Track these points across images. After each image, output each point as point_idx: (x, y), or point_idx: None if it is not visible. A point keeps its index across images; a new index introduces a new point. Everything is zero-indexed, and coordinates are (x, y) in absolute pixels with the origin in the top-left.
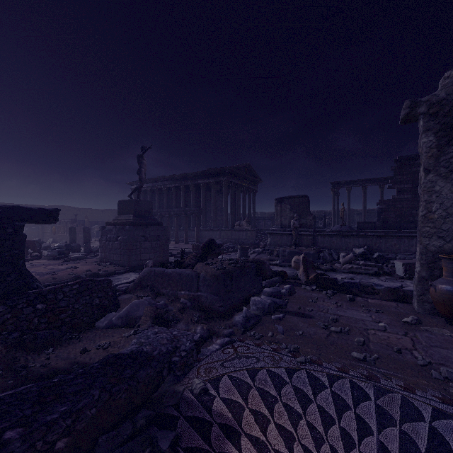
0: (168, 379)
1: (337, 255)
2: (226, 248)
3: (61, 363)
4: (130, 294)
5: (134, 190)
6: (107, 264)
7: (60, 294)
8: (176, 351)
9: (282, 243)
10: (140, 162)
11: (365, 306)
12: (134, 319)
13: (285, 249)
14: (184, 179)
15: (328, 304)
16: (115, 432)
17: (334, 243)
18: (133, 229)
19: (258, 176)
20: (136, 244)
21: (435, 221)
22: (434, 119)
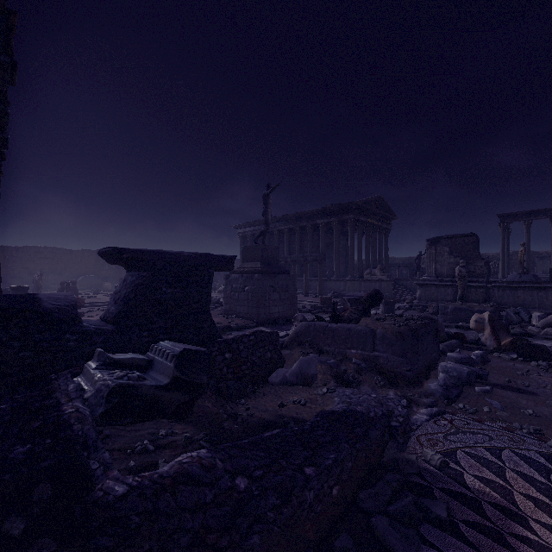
0: (391, 445)
1: (527, 315)
2: None
3: (264, 415)
4: (287, 349)
5: (259, 234)
6: (233, 317)
7: (241, 344)
8: (392, 415)
9: (437, 297)
10: (266, 202)
11: None
12: (310, 377)
13: (447, 305)
14: (299, 219)
15: (548, 378)
16: (374, 490)
17: (520, 299)
18: (262, 278)
19: (392, 211)
20: (265, 295)
21: None
22: None
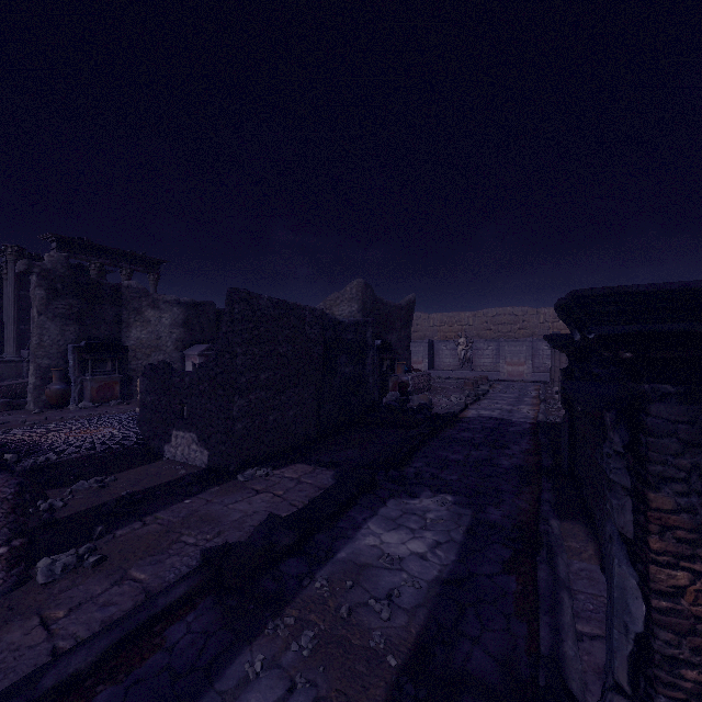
0: None
1: None
2: None
3: None
4: None
5: None
6: None
7: None
8: None
9: None
10: None
11: None
12: None
13: None
14: None
15: None
16: None
17: None
18: None
19: None
20: None
21: (46, 347)
22: (45, 281)
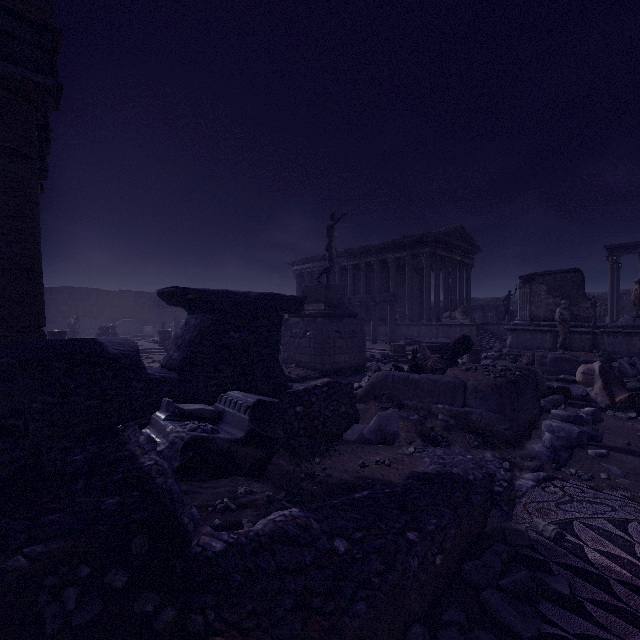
0: (494, 513)
1: None
2: None
3: (343, 476)
4: (360, 404)
5: (322, 272)
6: (292, 366)
7: (313, 396)
8: (494, 479)
9: (532, 345)
10: (330, 234)
11: None
12: (391, 435)
13: (545, 354)
14: (365, 254)
15: None
16: (481, 562)
17: (635, 347)
18: (326, 322)
19: (475, 243)
20: (329, 342)
21: None
22: None
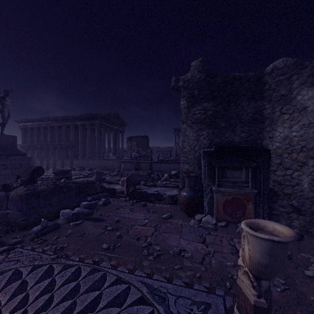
0: None
1: (162, 176)
2: (93, 172)
3: None
4: None
5: None
6: None
7: None
8: None
9: (130, 168)
10: (2, 103)
11: (149, 209)
12: None
13: (129, 172)
14: (65, 120)
15: (126, 209)
16: None
17: (163, 168)
18: None
19: (125, 121)
20: None
21: (186, 153)
22: (186, 91)
